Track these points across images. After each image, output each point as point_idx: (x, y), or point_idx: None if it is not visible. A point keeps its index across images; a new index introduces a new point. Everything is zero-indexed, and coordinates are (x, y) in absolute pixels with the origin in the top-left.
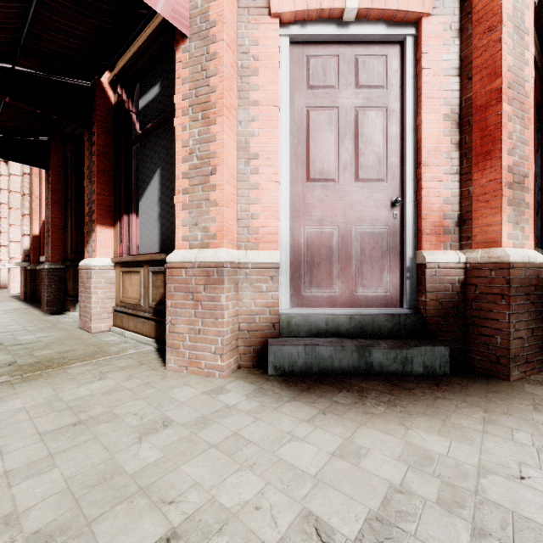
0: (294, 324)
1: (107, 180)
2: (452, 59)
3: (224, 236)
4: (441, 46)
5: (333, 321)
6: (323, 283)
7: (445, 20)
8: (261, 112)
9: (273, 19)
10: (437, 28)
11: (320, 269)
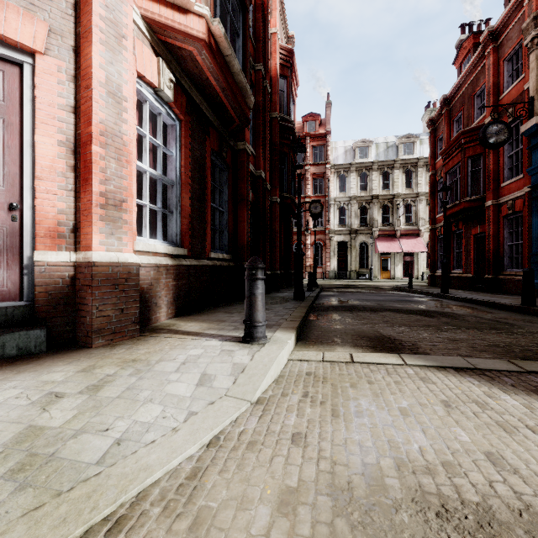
0: None
1: None
2: (68, 98)
3: None
4: (57, 84)
5: None
6: None
7: (61, 64)
8: None
9: None
10: (52, 68)
11: None
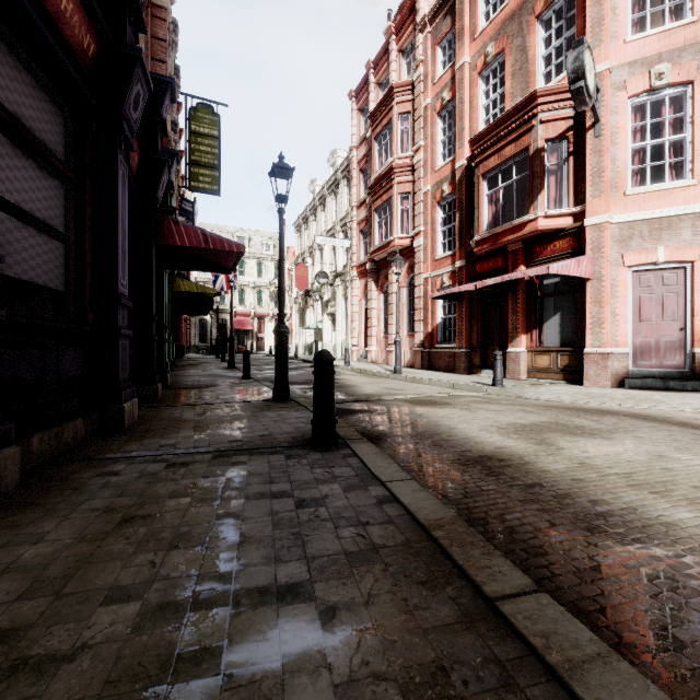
0: (635, 373)
1: (524, 314)
2: None
3: (608, 344)
4: None
5: (651, 373)
6: (647, 359)
7: None
8: (620, 300)
9: (625, 267)
10: None
11: (645, 354)
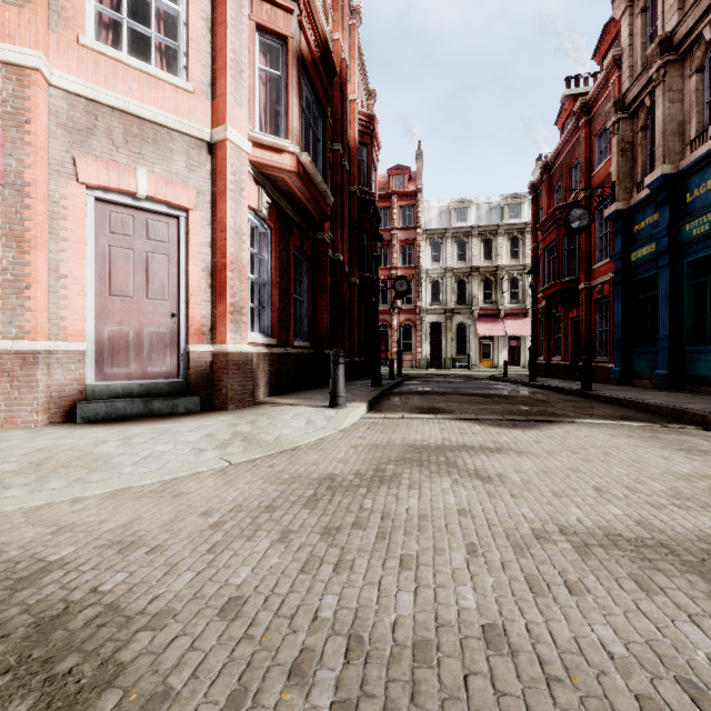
0: (99, 391)
1: None
2: (207, 238)
3: (39, 332)
4: (201, 229)
5: (128, 388)
6: (122, 364)
7: (203, 215)
8: (70, 246)
9: (81, 185)
10: (198, 218)
11: (120, 355)
